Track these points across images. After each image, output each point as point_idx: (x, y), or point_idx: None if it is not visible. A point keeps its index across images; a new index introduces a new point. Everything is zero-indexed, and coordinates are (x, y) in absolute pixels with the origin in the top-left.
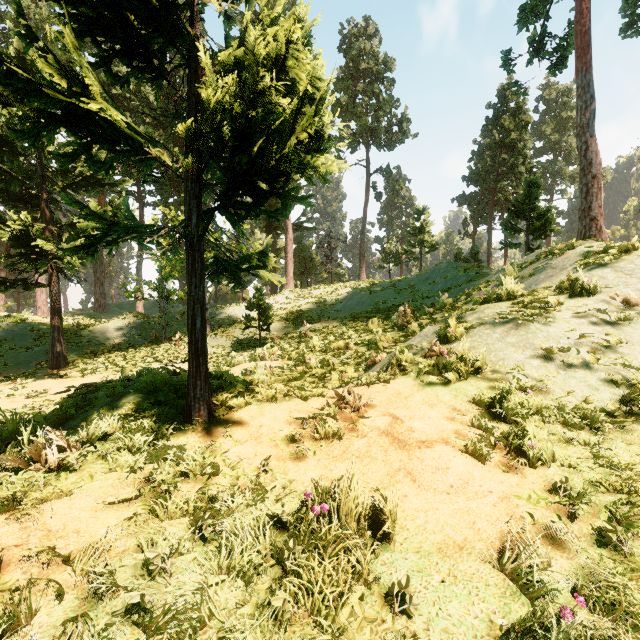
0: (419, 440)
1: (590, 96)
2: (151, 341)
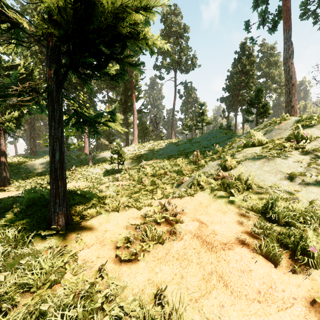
0: (222, 242)
1: (291, 43)
2: None
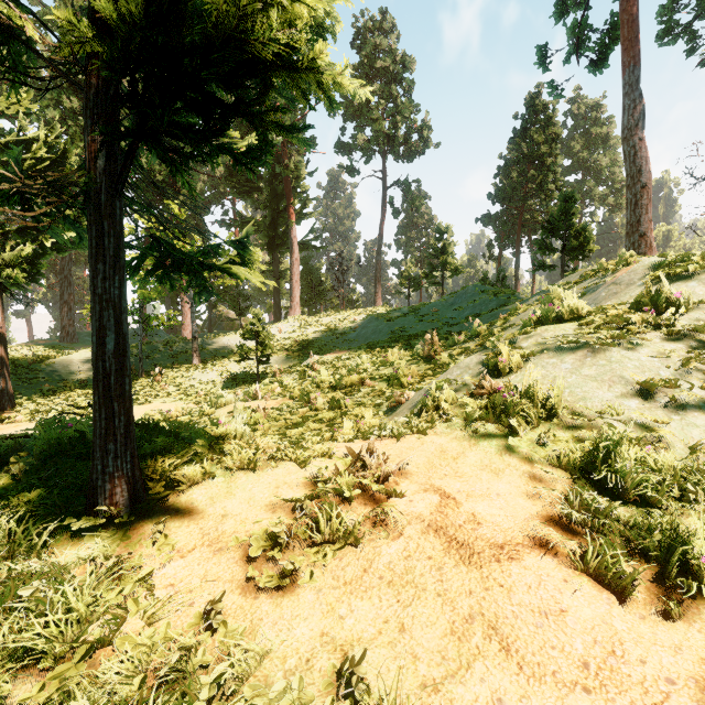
0: (493, 543)
1: (639, 94)
2: None
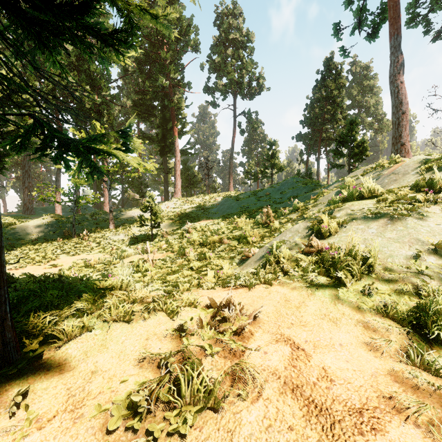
0: (351, 407)
1: (400, 53)
2: (63, 237)
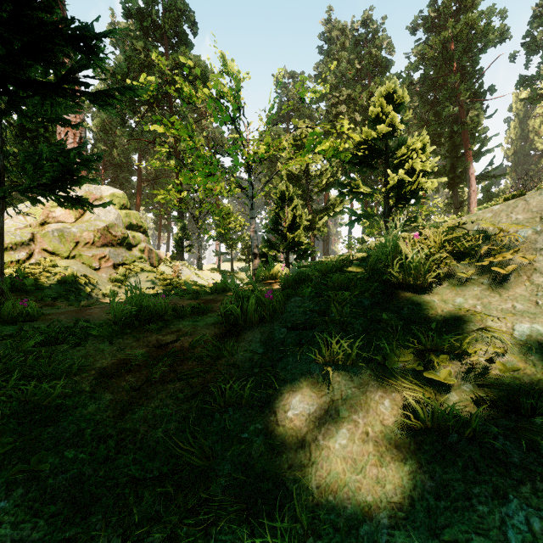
0: None
1: None
2: None
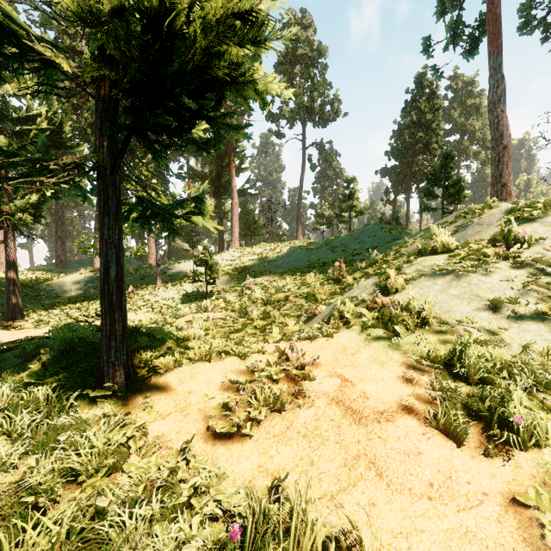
0: (376, 410)
1: (501, 76)
2: None
